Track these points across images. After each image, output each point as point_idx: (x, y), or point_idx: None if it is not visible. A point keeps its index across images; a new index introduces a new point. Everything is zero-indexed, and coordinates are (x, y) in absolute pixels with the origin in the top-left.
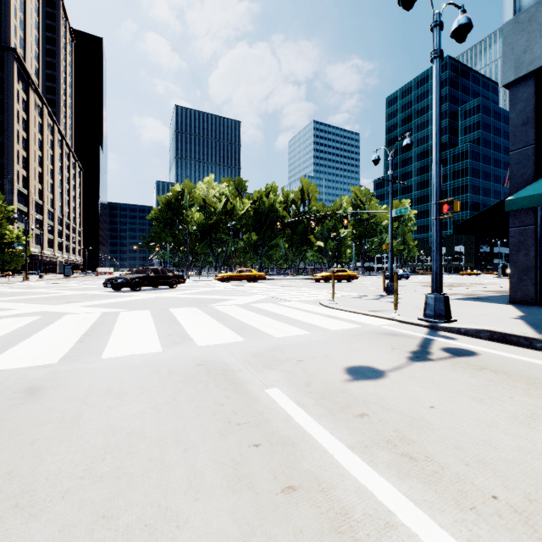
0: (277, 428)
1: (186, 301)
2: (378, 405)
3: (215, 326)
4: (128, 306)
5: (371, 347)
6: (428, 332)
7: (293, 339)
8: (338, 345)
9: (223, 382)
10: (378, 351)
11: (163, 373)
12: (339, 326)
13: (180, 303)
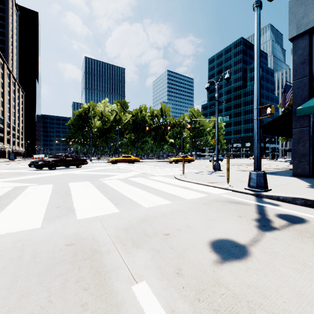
0: None
1: (84, 176)
2: (266, 310)
3: (98, 197)
4: (39, 181)
5: (222, 216)
6: (256, 199)
7: (159, 208)
8: (196, 215)
9: (86, 273)
10: (229, 219)
11: (25, 260)
12: (191, 195)
13: (79, 178)
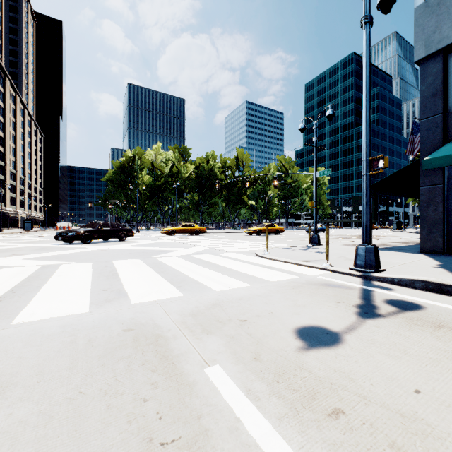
0: (221, 450)
1: (131, 252)
2: (350, 390)
3: (154, 279)
4: (72, 259)
5: (315, 301)
6: (363, 282)
7: (234, 292)
8: (281, 300)
9: (151, 357)
10: (323, 305)
11: (80, 344)
12: (277, 277)
13: (125, 255)
